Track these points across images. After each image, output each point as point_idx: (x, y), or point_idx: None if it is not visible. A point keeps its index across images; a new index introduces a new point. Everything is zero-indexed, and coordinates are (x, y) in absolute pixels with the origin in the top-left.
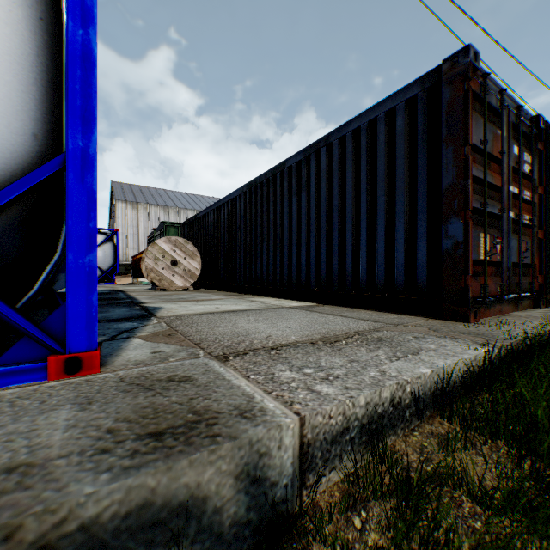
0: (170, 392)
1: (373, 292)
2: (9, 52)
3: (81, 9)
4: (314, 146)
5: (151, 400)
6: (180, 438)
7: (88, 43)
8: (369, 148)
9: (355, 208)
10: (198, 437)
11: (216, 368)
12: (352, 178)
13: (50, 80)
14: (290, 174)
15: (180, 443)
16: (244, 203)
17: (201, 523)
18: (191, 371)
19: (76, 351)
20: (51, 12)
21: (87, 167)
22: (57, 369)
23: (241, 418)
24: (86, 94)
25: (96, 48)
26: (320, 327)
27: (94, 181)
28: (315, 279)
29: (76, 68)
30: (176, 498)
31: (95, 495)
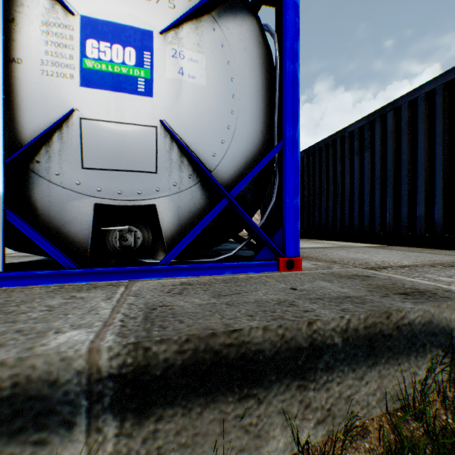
0: (370, 280)
1: (450, 234)
2: (253, 87)
3: (292, 53)
4: (378, 112)
5: (366, 282)
6: (423, 296)
7: (295, 72)
8: (445, 106)
9: (427, 161)
10: (435, 297)
11: (377, 273)
12: (424, 135)
13: (266, 98)
14: (351, 138)
15: (428, 298)
16: (301, 165)
17: (450, 343)
18: (362, 273)
19: (290, 256)
20: (266, 58)
21: (294, 146)
22: (282, 266)
23: (449, 293)
24: (294, 103)
25: (298, 74)
26: (419, 258)
27: (297, 155)
28: (380, 224)
29: (289, 88)
30: (440, 324)
31: (412, 309)
